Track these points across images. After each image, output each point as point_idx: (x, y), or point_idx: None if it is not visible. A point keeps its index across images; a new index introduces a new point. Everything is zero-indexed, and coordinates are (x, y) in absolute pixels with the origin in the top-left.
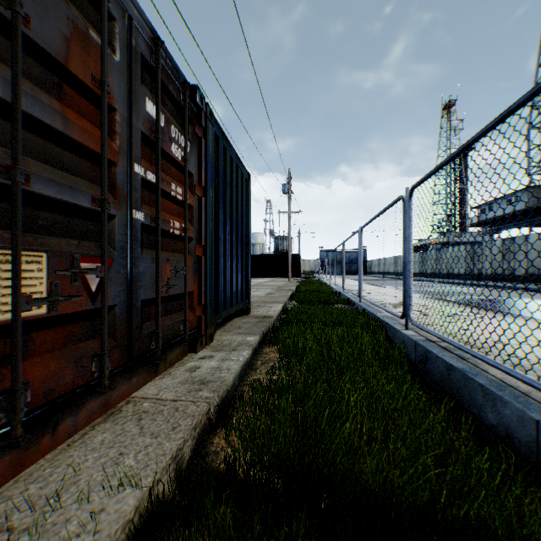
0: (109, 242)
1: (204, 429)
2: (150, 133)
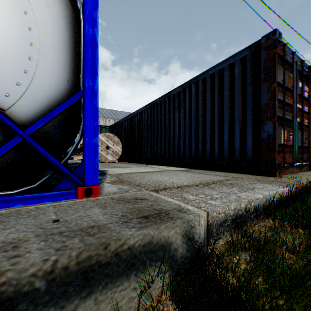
0: (291, 128)
1: None
2: (299, 92)
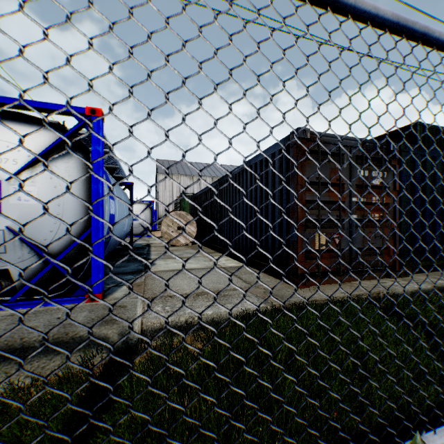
0: (342, 228)
1: (375, 299)
2: (359, 182)
